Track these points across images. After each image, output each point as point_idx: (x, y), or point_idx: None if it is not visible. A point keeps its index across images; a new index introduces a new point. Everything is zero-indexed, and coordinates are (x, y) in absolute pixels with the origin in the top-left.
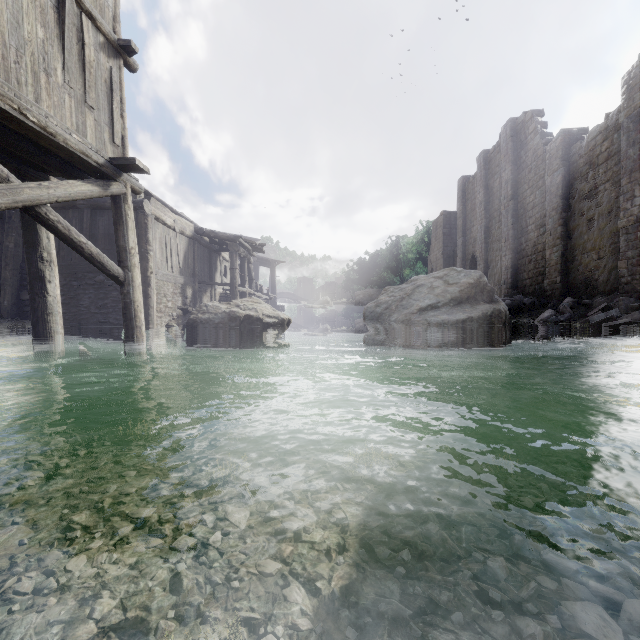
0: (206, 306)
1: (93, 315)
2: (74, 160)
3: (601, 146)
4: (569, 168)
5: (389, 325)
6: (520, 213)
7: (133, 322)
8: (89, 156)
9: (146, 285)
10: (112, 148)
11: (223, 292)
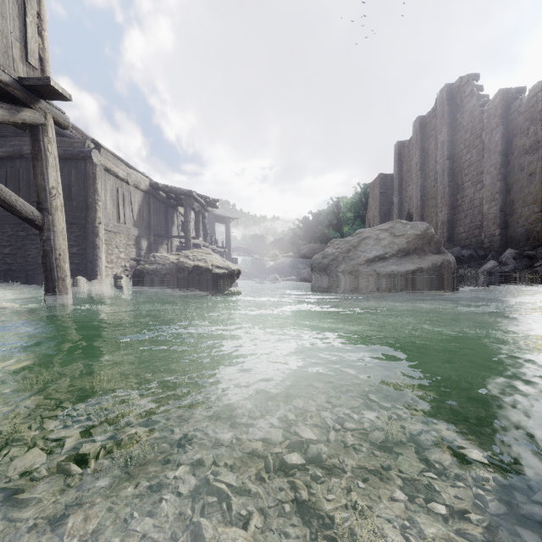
0: (154, 256)
1: (40, 266)
2: None
3: None
4: (508, 126)
5: (336, 276)
6: (456, 171)
7: (54, 273)
8: None
9: (94, 235)
10: (25, 68)
11: (180, 245)
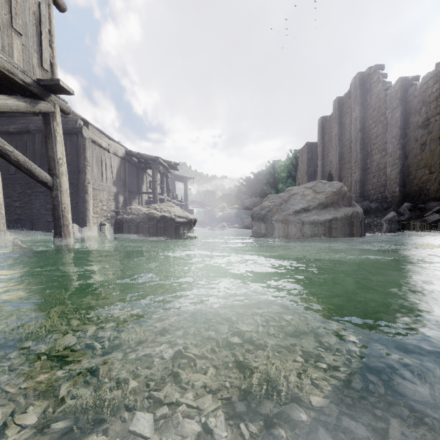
0: (130, 209)
1: (43, 216)
2: (1, 78)
3: (432, 88)
4: (405, 106)
5: (271, 223)
6: (366, 141)
7: (61, 221)
8: (15, 74)
9: (84, 192)
10: (41, 72)
11: (148, 199)
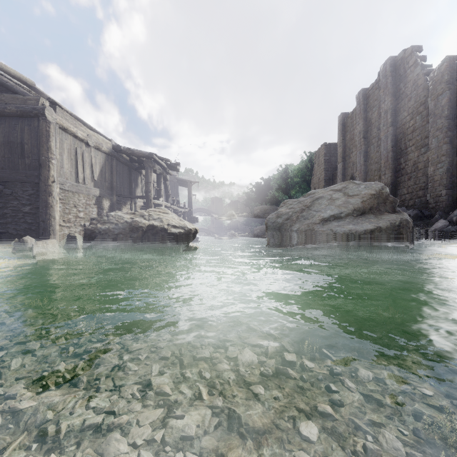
0: (107, 216)
1: None
2: None
3: None
4: (454, 91)
5: (291, 234)
6: (399, 137)
7: None
8: None
9: (46, 194)
10: None
11: (144, 205)
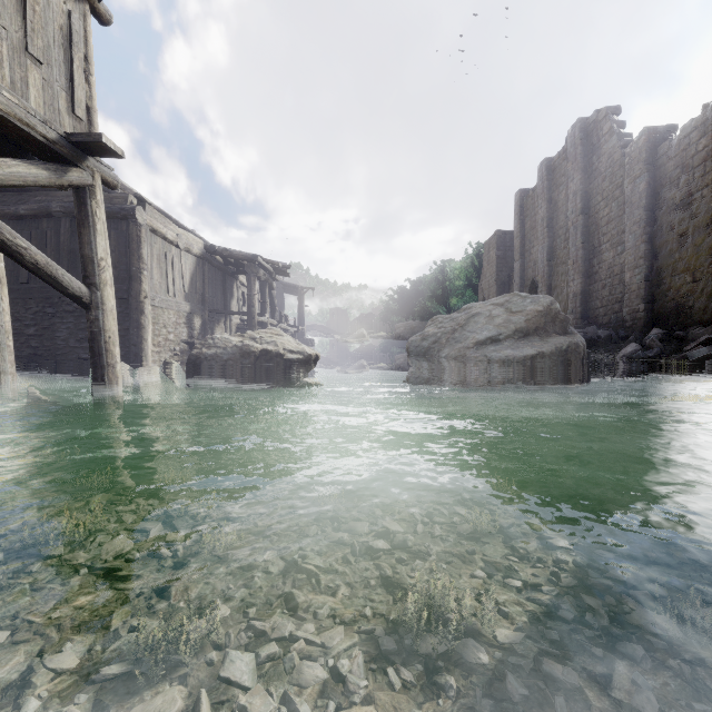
0: (213, 338)
1: (72, 350)
2: (10, 131)
3: (697, 144)
4: (655, 173)
5: (439, 362)
6: (591, 230)
7: (103, 359)
8: (31, 126)
9: (138, 312)
10: (72, 121)
11: (241, 323)
